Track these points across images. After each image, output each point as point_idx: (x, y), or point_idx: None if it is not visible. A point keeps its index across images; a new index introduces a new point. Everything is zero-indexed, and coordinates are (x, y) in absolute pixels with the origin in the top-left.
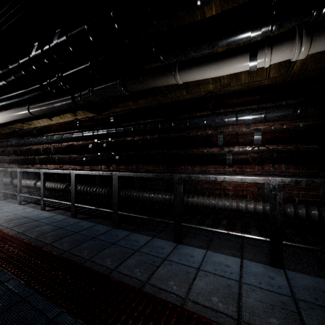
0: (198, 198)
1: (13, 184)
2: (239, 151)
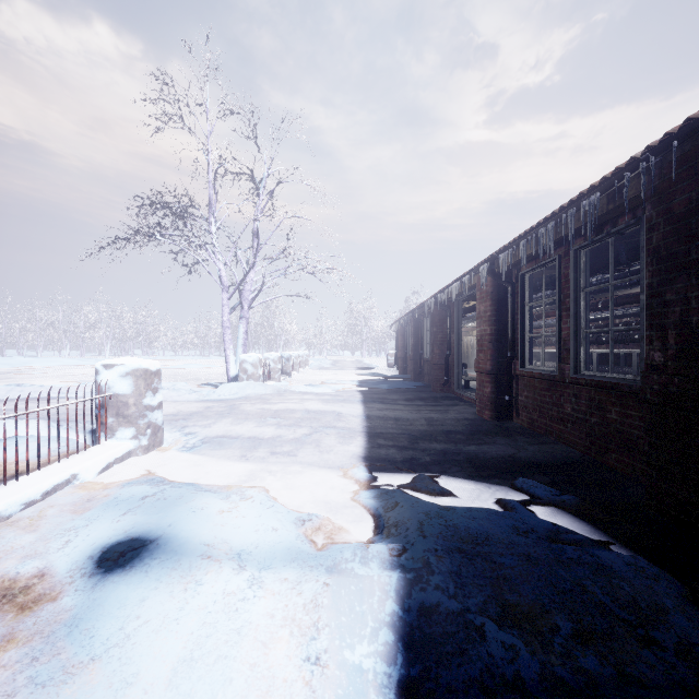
0: None
1: None
2: None
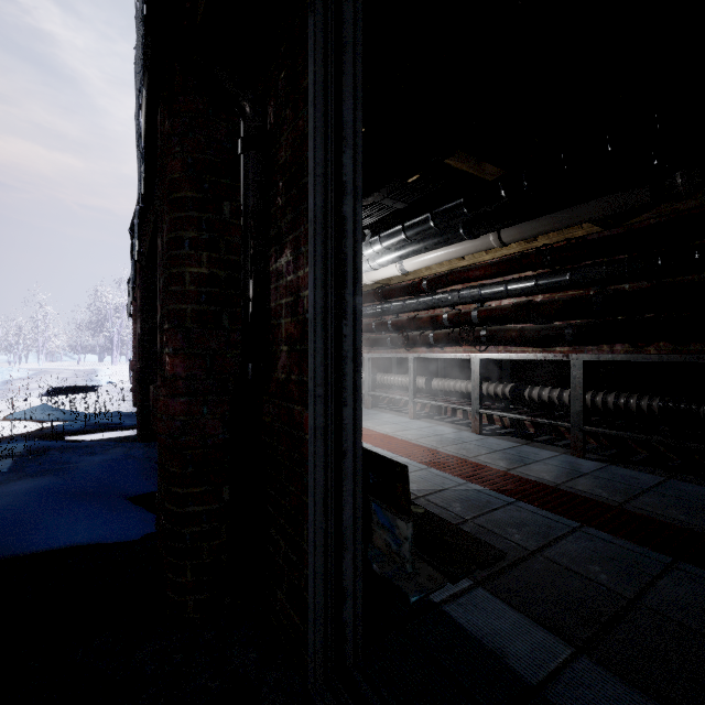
0: None
1: (374, 383)
2: None
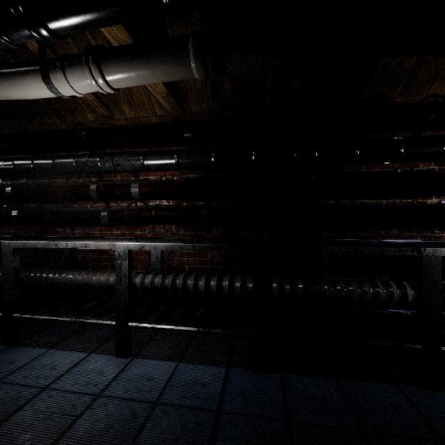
0: (69, 274)
1: None
2: (119, 207)
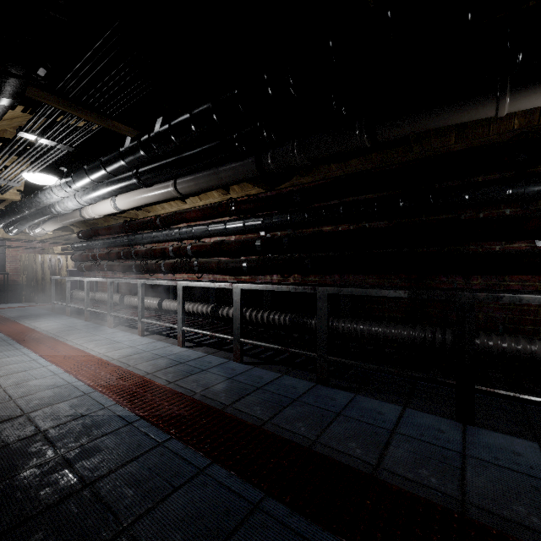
0: (490, 338)
1: (123, 304)
2: None
